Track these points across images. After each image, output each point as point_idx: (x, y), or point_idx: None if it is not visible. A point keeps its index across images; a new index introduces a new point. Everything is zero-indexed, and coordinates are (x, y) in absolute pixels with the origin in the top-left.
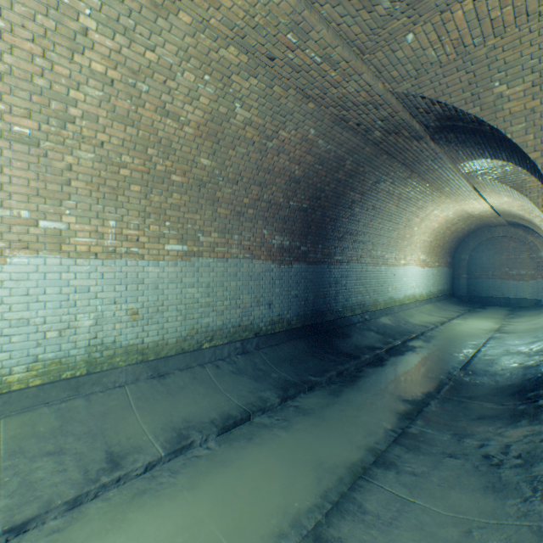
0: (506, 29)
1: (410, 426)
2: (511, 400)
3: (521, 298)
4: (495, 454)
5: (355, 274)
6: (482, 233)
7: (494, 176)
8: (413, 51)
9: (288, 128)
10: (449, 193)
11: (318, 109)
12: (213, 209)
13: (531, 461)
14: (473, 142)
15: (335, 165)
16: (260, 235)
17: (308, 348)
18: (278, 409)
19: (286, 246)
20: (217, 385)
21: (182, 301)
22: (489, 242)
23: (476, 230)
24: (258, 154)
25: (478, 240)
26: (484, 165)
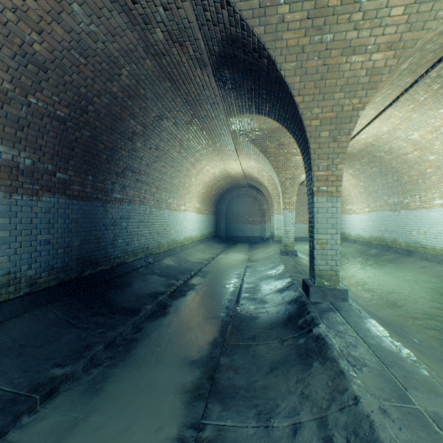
0: None
1: (204, 424)
2: (289, 333)
3: (255, 236)
4: None
5: (139, 216)
6: (234, 191)
7: (251, 138)
8: None
9: None
10: (219, 150)
11: None
12: None
13: None
14: (247, 88)
15: (107, 69)
16: None
17: (65, 314)
18: None
19: (25, 166)
20: None
21: None
22: (238, 198)
23: (231, 188)
24: None
25: (232, 196)
26: (246, 125)
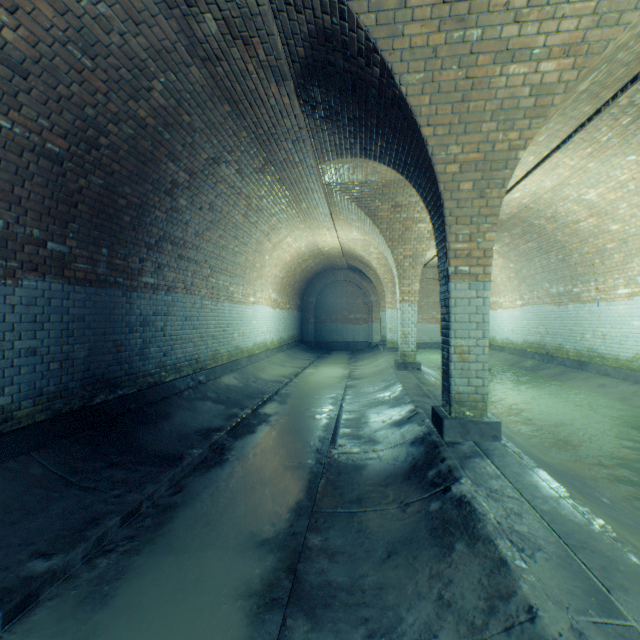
0: None
1: None
2: (414, 492)
3: (358, 341)
4: None
5: (184, 311)
6: (328, 276)
7: (353, 195)
8: None
9: None
10: (306, 214)
11: None
12: None
13: None
14: (347, 115)
15: (129, 78)
16: None
17: (61, 467)
18: None
19: None
20: None
21: None
22: (334, 285)
23: (323, 272)
24: None
25: (324, 283)
26: (346, 175)
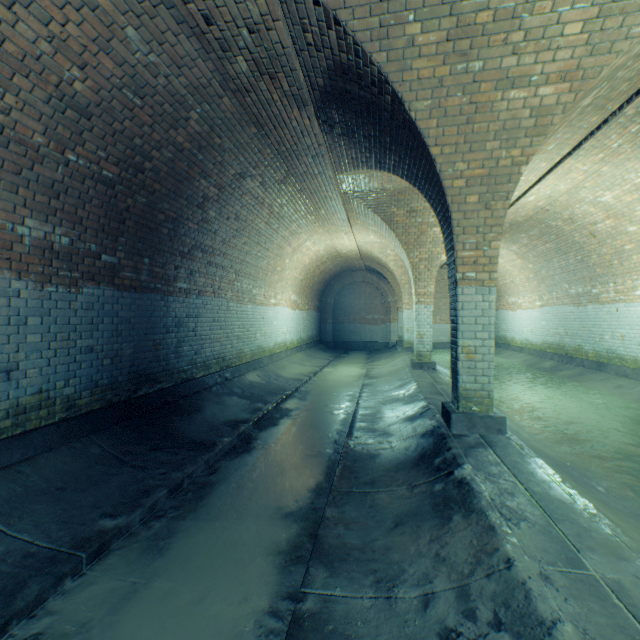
0: None
1: (305, 593)
2: (421, 476)
3: (375, 341)
4: (457, 624)
5: (212, 313)
6: (346, 277)
7: (369, 202)
8: None
9: None
10: (324, 219)
11: None
12: None
13: (528, 635)
14: (363, 133)
15: (171, 111)
16: None
17: (115, 448)
18: None
19: (61, 247)
20: None
21: None
22: (352, 286)
23: (341, 273)
24: None
25: (342, 284)
26: (362, 184)
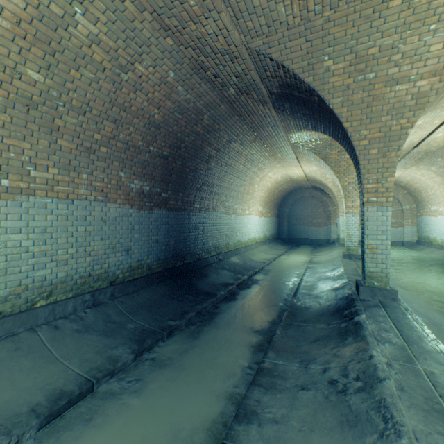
0: (339, 2)
1: (264, 360)
2: (334, 319)
3: (319, 238)
4: (338, 378)
5: (212, 221)
6: (297, 193)
7: (310, 147)
8: (268, 1)
9: (145, 62)
10: (280, 159)
11: (177, 49)
12: (51, 140)
13: (370, 382)
14: (302, 113)
15: (194, 117)
16: (117, 177)
17: (169, 291)
18: (132, 367)
19: (146, 191)
20: (52, 352)
21: (1, 251)
22: (301, 200)
23: (293, 191)
24: (111, 85)
25: (294, 198)
26: (305, 137)
